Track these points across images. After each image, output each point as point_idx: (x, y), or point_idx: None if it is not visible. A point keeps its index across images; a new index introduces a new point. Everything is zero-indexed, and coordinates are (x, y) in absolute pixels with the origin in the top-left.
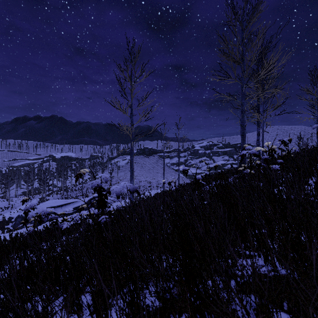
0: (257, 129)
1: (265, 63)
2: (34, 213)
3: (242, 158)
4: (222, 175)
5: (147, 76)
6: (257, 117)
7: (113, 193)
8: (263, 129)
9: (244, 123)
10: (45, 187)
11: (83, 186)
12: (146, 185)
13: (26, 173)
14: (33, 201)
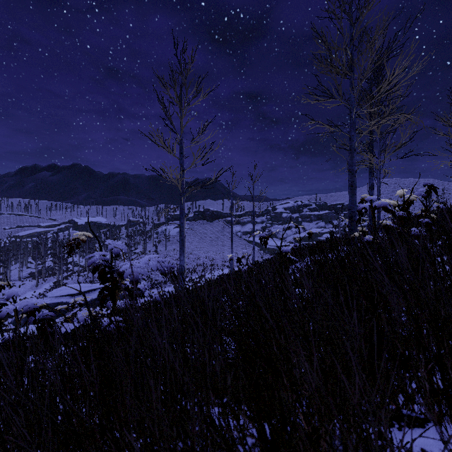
0: (369, 180)
1: (388, 73)
2: (15, 308)
3: (350, 221)
4: (320, 247)
5: (205, 96)
6: (371, 161)
7: (124, 275)
8: (379, 179)
9: (354, 167)
10: (62, 265)
11: (117, 264)
12: (207, 263)
13: (34, 246)
14: (12, 289)
